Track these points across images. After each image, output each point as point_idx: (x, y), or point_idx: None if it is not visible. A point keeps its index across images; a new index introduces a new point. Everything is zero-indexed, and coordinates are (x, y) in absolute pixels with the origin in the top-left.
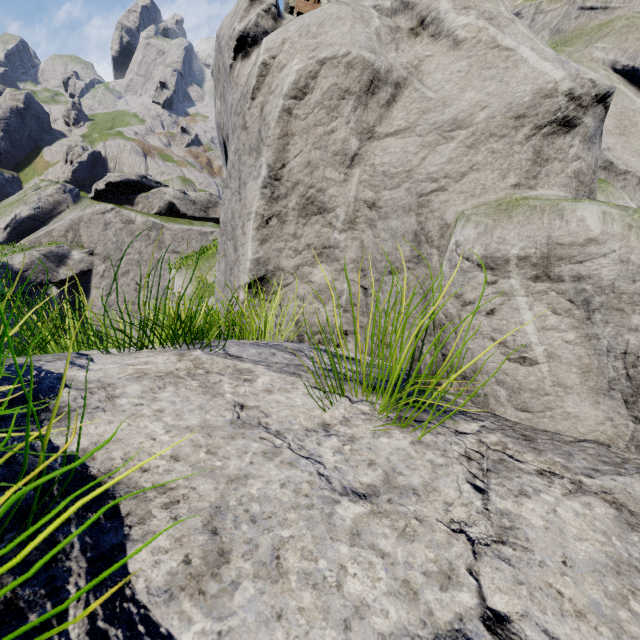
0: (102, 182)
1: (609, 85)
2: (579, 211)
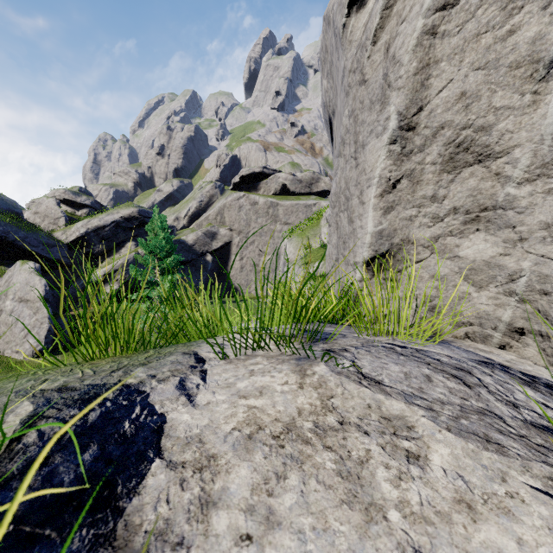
0: (237, 177)
1: None
2: None
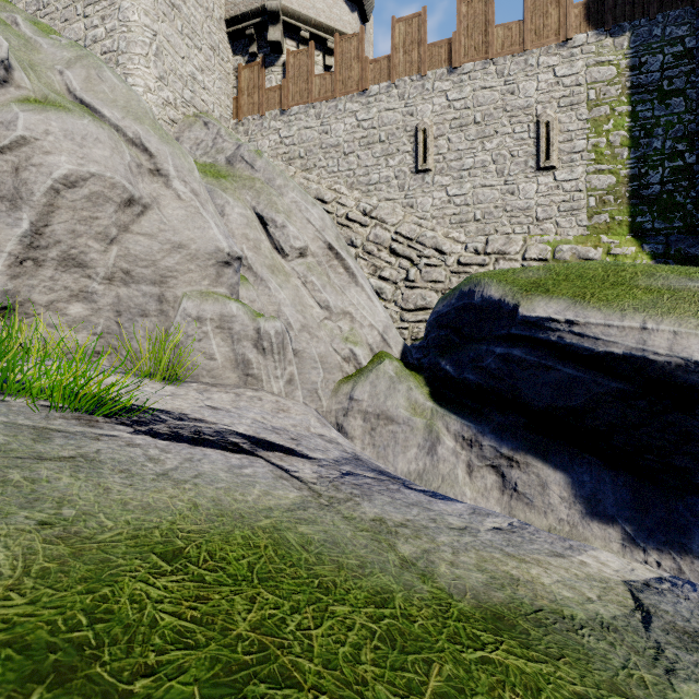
0: None
1: (242, 254)
2: (231, 304)
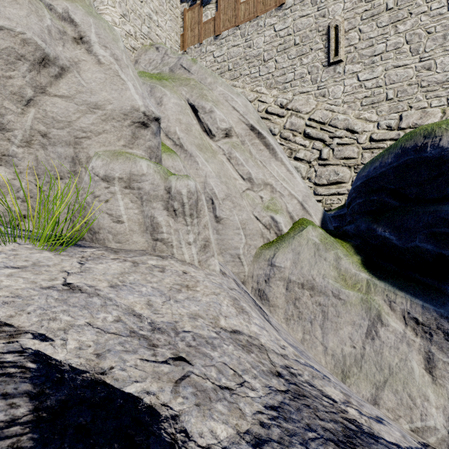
0: None
1: (159, 115)
2: (141, 162)
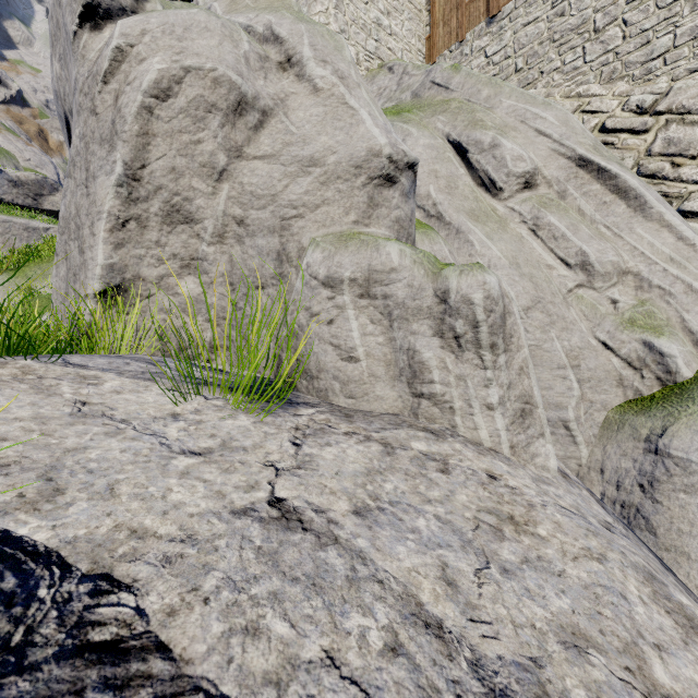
0: None
1: (415, 157)
2: (388, 247)
